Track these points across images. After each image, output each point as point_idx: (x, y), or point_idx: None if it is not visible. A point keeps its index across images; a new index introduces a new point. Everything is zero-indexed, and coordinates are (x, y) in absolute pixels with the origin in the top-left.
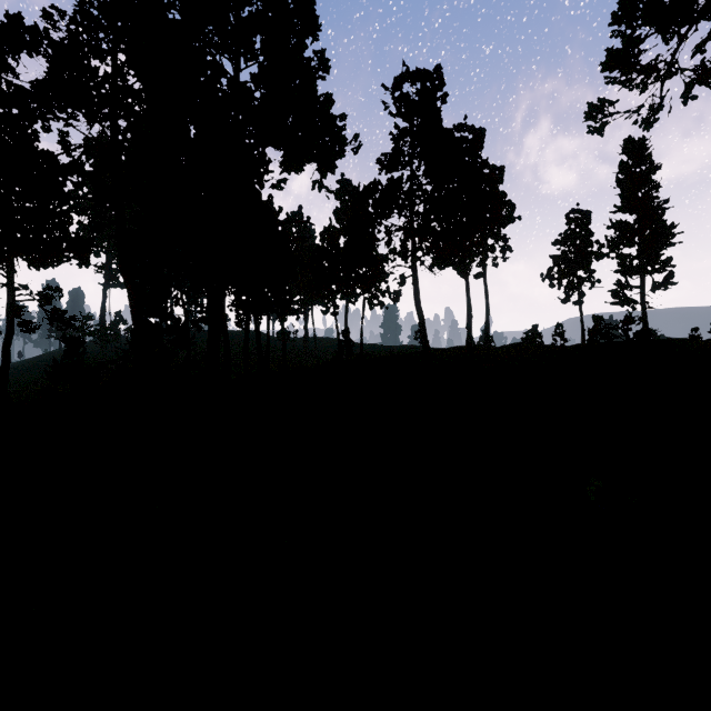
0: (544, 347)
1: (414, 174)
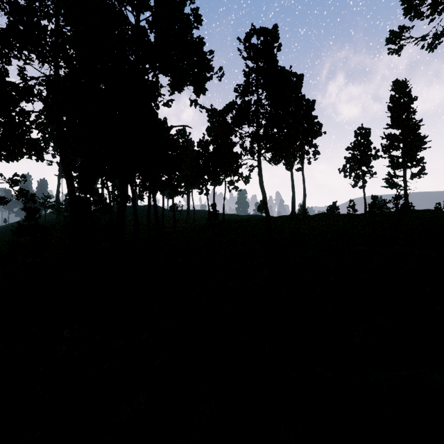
0: (342, 215)
1: (259, 98)
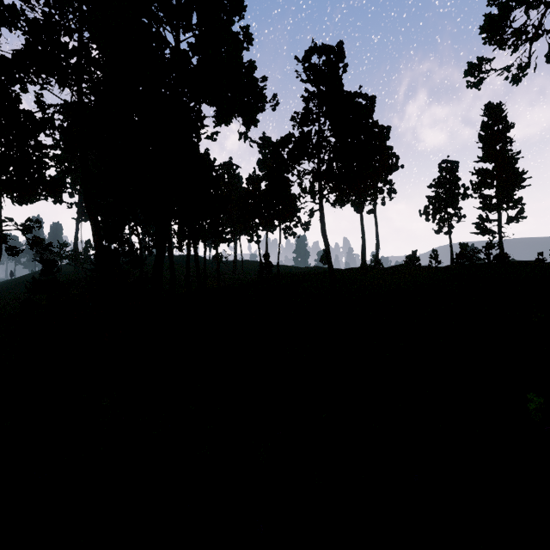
0: (422, 267)
1: (321, 129)
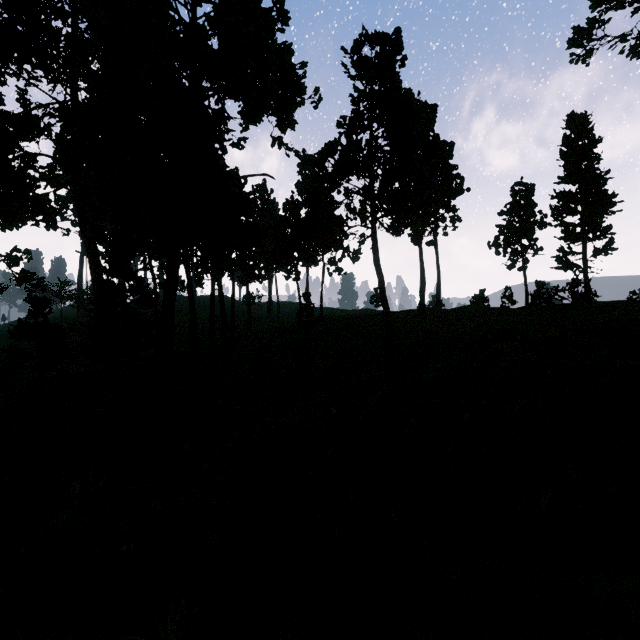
0: (493, 309)
1: (374, 137)
